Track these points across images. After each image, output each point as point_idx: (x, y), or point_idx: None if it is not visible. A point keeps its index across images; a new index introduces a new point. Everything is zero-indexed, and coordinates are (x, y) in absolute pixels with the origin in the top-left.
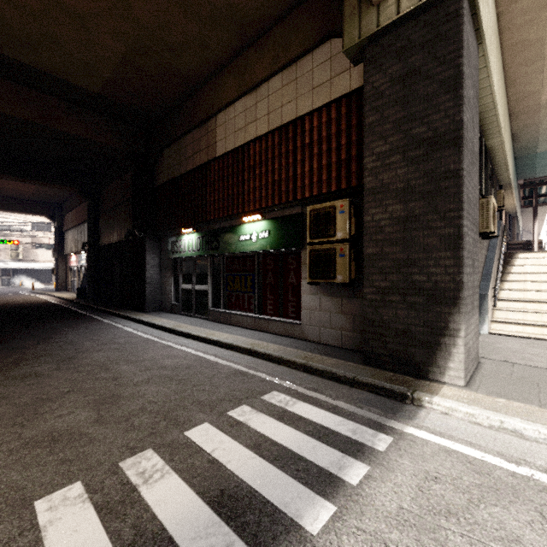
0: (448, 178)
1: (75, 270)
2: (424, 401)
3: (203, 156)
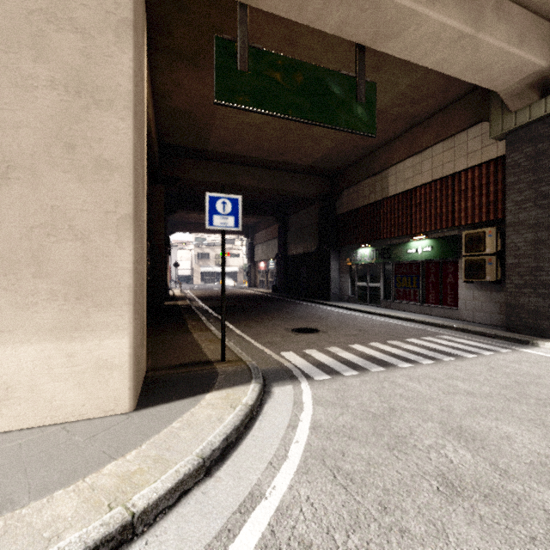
0: None
1: (263, 273)
2: (539, 344)
3: (378, 196)
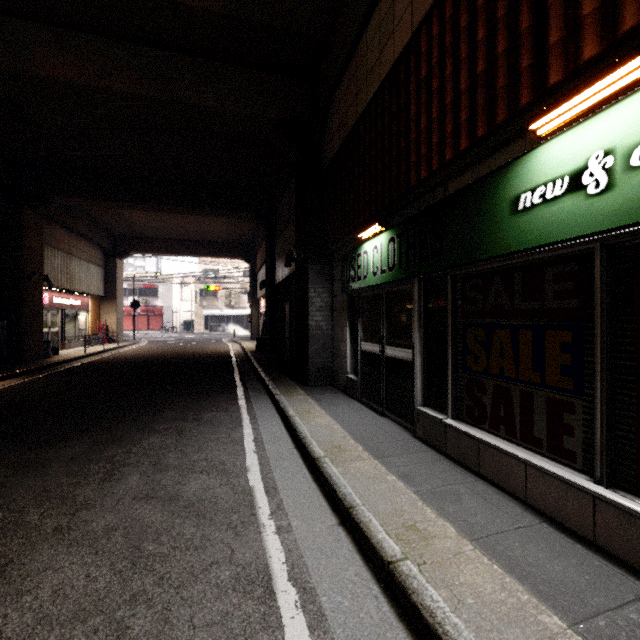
0: None
1: (263, 316)
2: None
3: (401, 34)
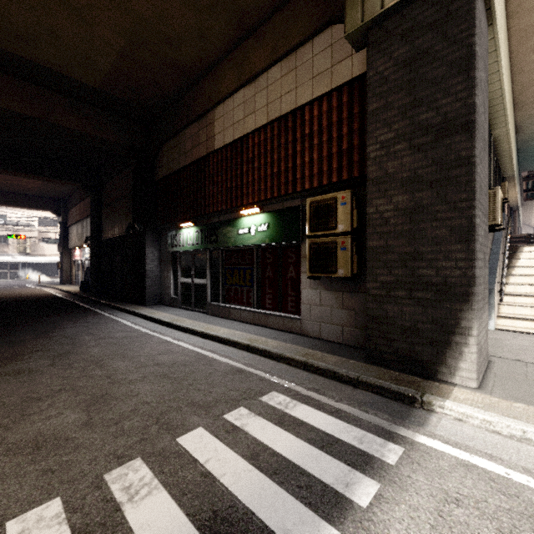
0: (459, 165)
1: (79, 264)
2: (435, 405)
3: (202, 150)
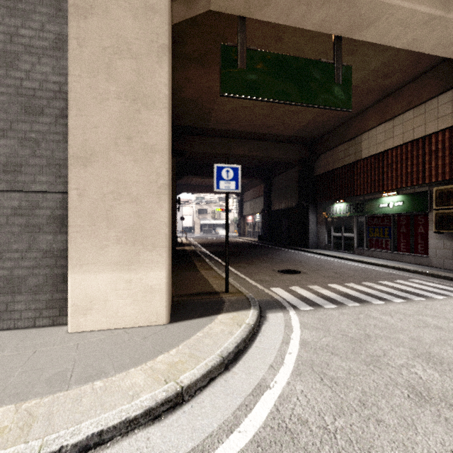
0: None
1: (251, 224)
2: None
3: (351, 158)
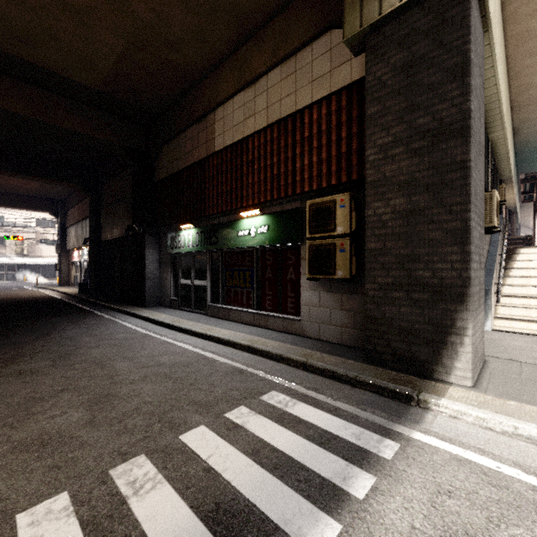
0: (454, 169)
1: (77, 265)
2: (430, 403)
3: (202, 152)
